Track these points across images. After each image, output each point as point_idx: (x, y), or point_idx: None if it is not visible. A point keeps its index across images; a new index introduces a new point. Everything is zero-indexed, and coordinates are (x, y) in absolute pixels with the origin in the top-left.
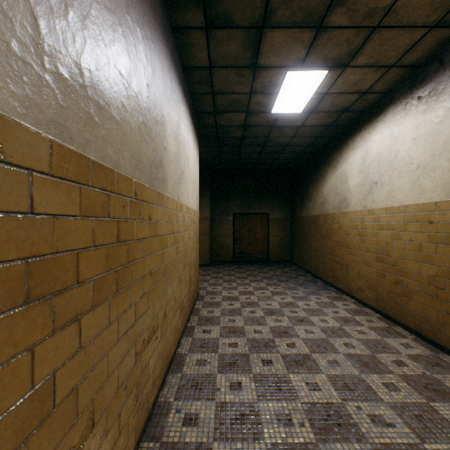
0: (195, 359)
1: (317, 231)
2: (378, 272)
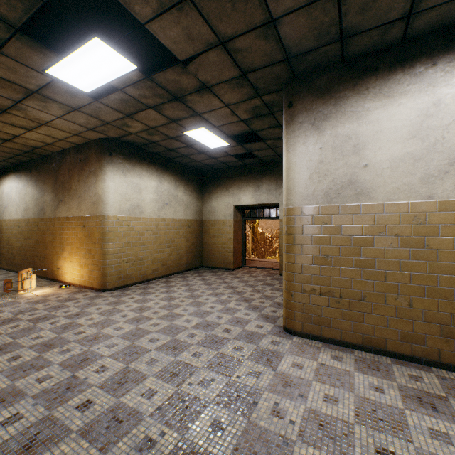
0: None
1: None
2: (8, 250)
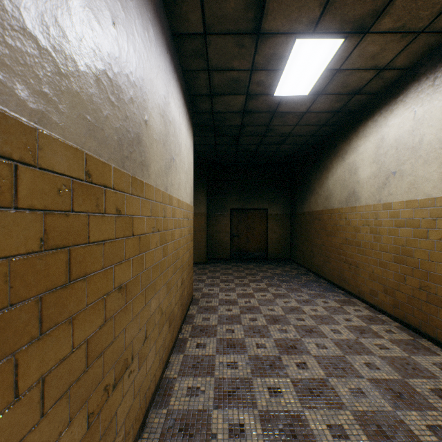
0: (185, 386)
1: (321, 228)
2: (397, 274)
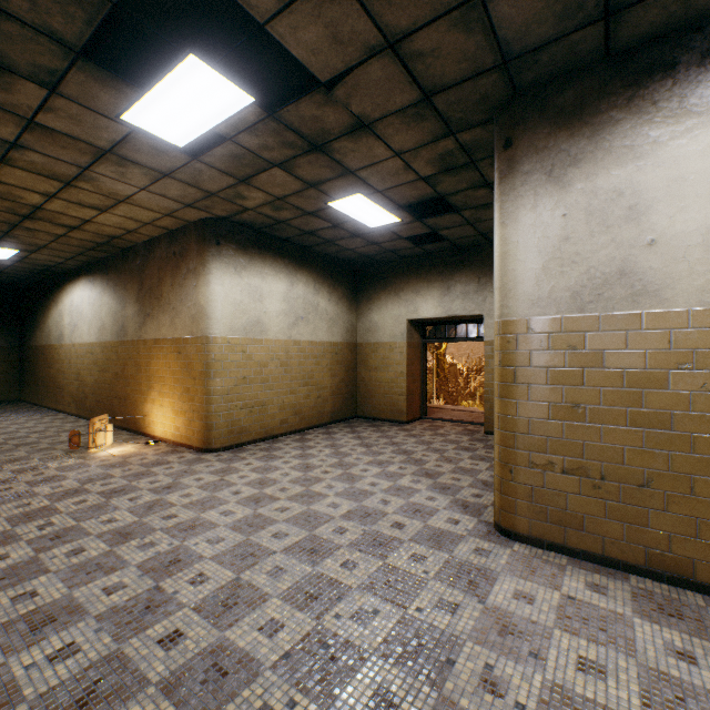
0: None
1: (45, 361)
2: (78, 388)
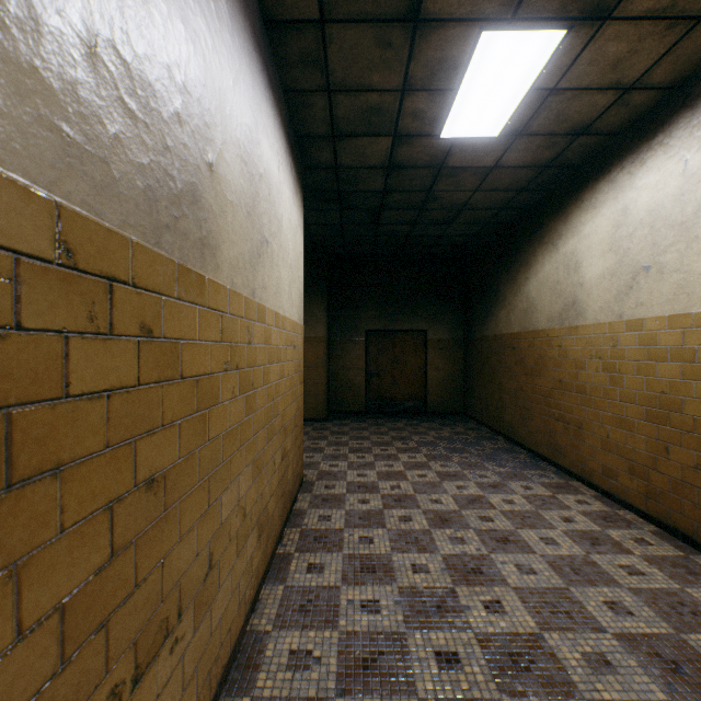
0: (286, 649)
1: (516, 362)
2: (652, 442)
